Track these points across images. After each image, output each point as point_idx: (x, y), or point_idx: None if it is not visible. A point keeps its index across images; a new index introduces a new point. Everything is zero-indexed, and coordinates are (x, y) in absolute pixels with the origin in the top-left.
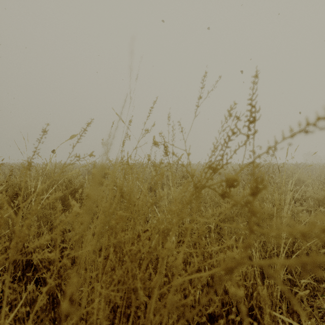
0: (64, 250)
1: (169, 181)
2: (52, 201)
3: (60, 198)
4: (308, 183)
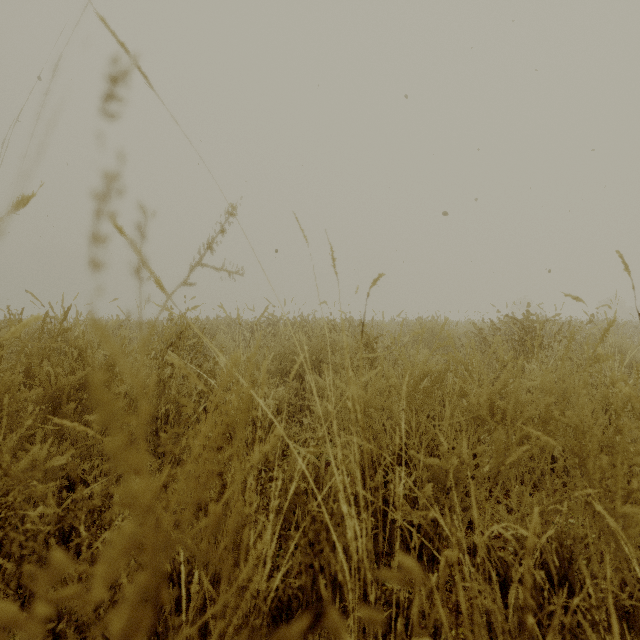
0: (5, 571)
1: (336, 355)
2: (12, 410)
3: (47, 400)
4: (638, 360)
